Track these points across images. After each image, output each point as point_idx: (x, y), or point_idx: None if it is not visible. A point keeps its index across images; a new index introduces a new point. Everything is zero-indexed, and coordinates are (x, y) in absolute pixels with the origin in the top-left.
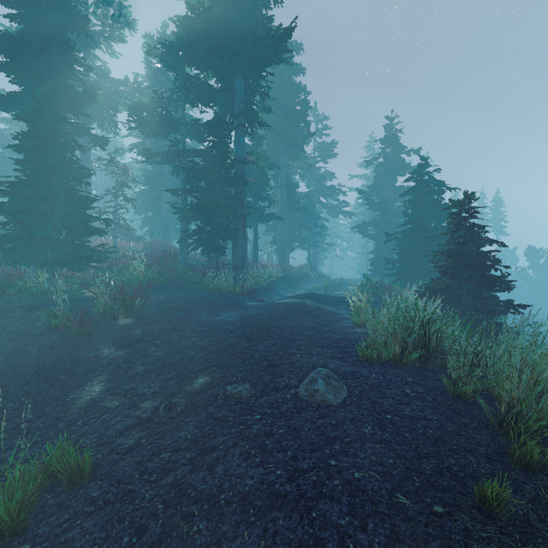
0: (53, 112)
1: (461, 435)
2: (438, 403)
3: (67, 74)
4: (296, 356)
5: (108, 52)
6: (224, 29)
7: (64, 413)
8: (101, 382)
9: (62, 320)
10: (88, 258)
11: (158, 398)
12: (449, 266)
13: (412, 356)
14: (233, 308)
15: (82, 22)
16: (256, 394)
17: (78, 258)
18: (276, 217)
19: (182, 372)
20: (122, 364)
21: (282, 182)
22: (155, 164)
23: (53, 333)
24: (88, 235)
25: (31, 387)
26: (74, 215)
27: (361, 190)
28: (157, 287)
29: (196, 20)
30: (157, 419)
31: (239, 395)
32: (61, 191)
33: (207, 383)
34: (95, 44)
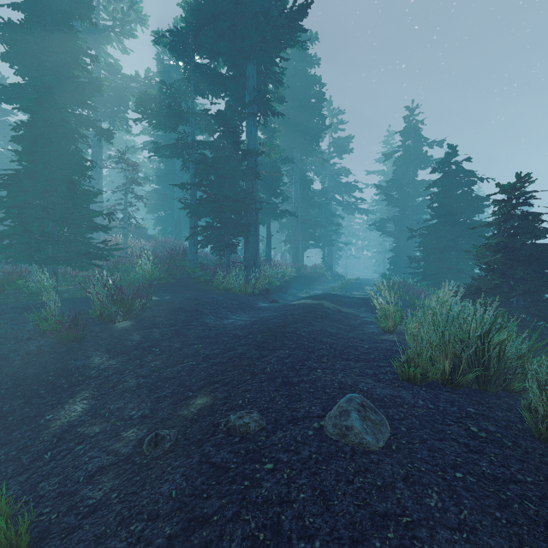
0: (55, 102)
1: None
2: (524, 451)
3: (72, 64)
4: (317, 372)
5: (119, 49)
6: (235, 11)
7: (33, 440)
8: (84, 399)
9: (53, 323)
10: (88, 255)
11: (146, 425)
12: (499, 262)
13: (468, 376)
14: (243, 310)
15: (86, 8)
16: (267, 426)
17: (80, 255)
18: (290, 213)
19: (179, 389)
20: (112, 376)
21: (297, 178)
22: (167, 162)
23: (42, 338)
24: (91, 232)
25: (4, 404)
26: (74, 209)
27: (380, 185)
28: (164, 286)
29: (205, 2)
30: (139, 459)
31: (245, 428)
32: (61, 184)
33: (207, 406)
34: (106, 41)
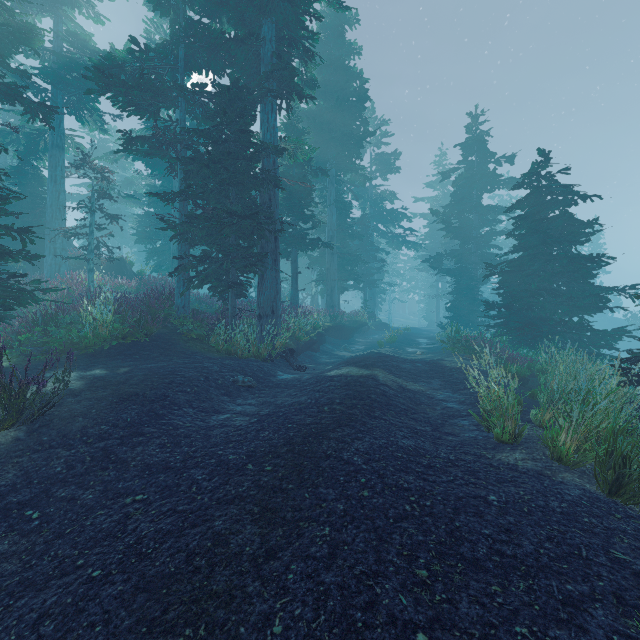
0: None
1: None
2: None
3: None
4: None
5: (89, 15)
6: None
7: None
8: None
9: None
10: None
11: None
12: None
13: None
14: (251, 389)
15: None
16: None
17: None
18: (324, 243)
19: None
20: None
21: (331, 200)
22: (161, 176)
23: None
24: None
25: None
26: None
27: (437, 210)
28: (129, 348)
29: None
30: None
31: None
32: None
33: None
34: (70, 3)
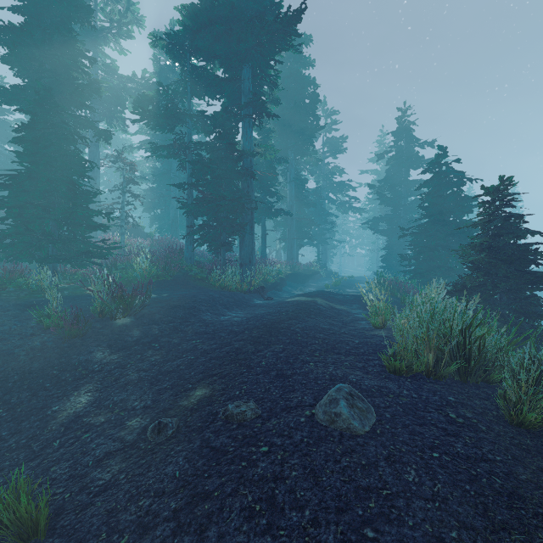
0: (55, 103)
1: (542, 488)
2: (496, 435)
3: (71, 66)
4: (310, 365)
5: (116, 49)
6: (231, 16)
7: (42, 429)
8: (89, 391)
9: (56, 320)
10: (88, 253)
11: (149, 415)
12: (483, 261)
13: (450, 368)
14: (239, 307)
15: (85, 12)
16: (263, 414)
17: (79, 254)
18: (285, 212)
19: (179, 382)
20: (114, 370)
21: (291, 178)
22: (163, 162)
23: (45, 334)
24: (90, 231)
25: (11, 396)
26: (74, 209)
27: (373, 185)
28: (162, 284)
29: (201, 7)
30: (143, 445)
31: (242, 416)
32: (61, 184)
33: (206, 396)
34: (104, 42)
